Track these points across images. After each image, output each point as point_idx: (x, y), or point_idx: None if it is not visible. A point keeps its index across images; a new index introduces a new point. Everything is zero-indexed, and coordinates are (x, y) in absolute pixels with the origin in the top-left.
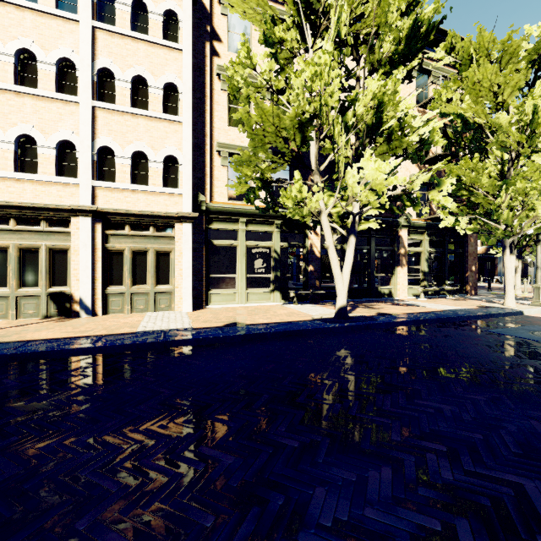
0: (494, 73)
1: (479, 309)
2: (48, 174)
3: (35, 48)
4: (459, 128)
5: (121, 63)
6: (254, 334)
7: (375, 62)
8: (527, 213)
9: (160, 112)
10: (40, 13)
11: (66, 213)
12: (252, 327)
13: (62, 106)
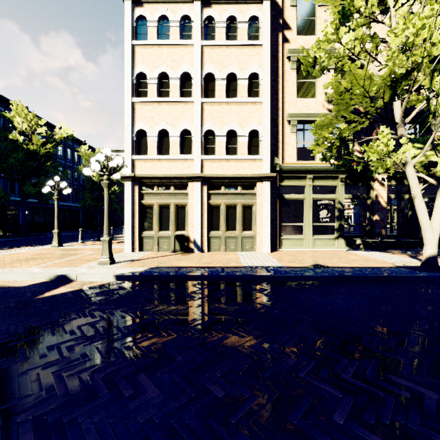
0: None
1: None
2: (175, 154)
3: (168, 70)
4: None
5: (219, 67)
6: (347, 276)
7: None
8: None
9: (245, 98)
10: (171, 46)
11: (185, 180)
12: (339, 269)
13: (183, 106)
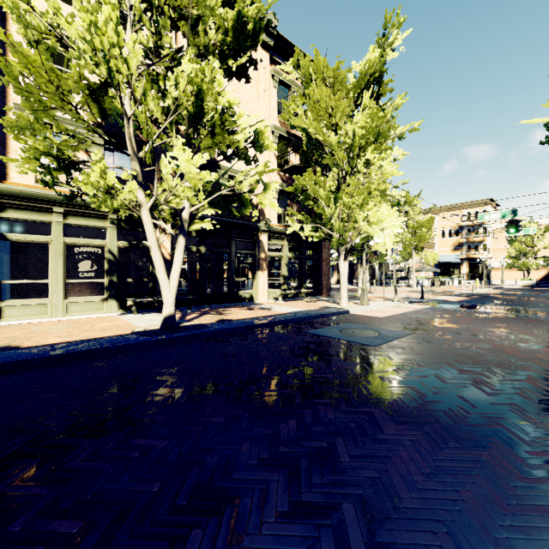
0: (328, 96)
1: (317, 310)
2: None
3: None
4: (304, 142)
5: None
6: (8, 362)
7: (202, 47)
8: (353, 225)
9: None
10: None
11: None
12: (20, 352)
13: None
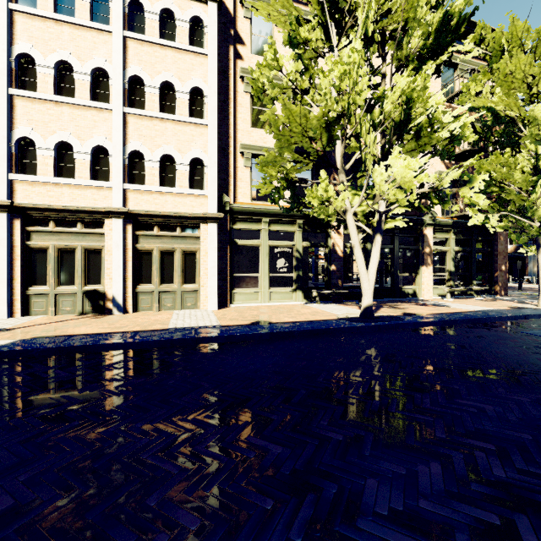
0: (528, 63)
1: (512, 310)
2: (84, 178)
3: (72, 60)
4: (489, 122)
5: (150, 70)
6: (282, 332)
7: (403, 58)
8: None
9: (186, 116)
10: (77, 27)
11: (100, 215)
12: (278, 325)
13: (96, 114)
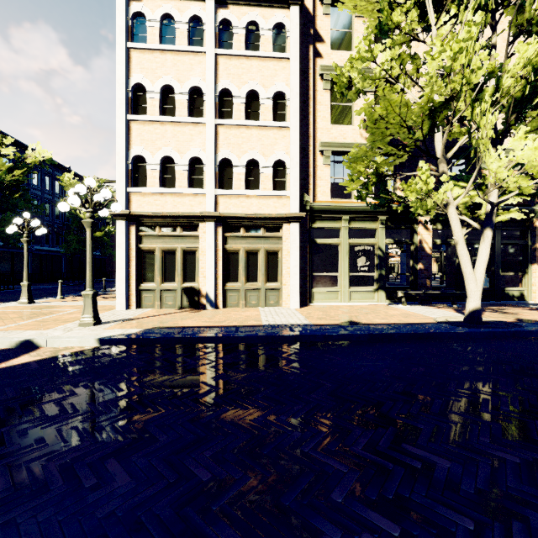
0: None
1: None
2: (183, 187)
3: (173, 83)
4: None
5: (237, 82)
6: (381, 334)
7: (524, 23)
8: None
9: (270, 121)
10: (177, 53)
11: (195, 219)
12: (373, 327)
13: (192, 128)
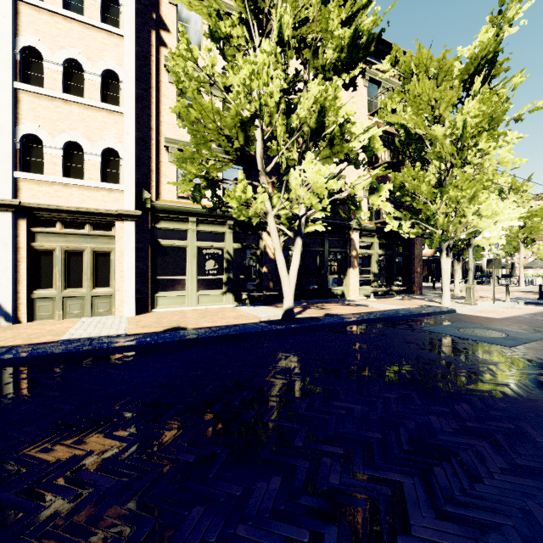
0: (432, 88)
1: (419, 308)
2: None
3: None
4: (402, 138)
5: (50, 43)
6: (192, 339)
7: (319, 68)
8: (459, 219)
9: (97, 101)
10: None
11: None
12: (192, 331)
13: None
